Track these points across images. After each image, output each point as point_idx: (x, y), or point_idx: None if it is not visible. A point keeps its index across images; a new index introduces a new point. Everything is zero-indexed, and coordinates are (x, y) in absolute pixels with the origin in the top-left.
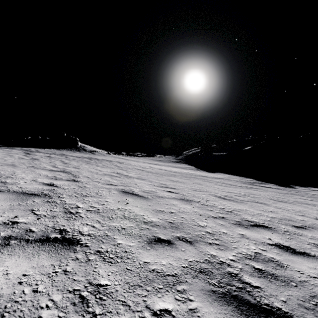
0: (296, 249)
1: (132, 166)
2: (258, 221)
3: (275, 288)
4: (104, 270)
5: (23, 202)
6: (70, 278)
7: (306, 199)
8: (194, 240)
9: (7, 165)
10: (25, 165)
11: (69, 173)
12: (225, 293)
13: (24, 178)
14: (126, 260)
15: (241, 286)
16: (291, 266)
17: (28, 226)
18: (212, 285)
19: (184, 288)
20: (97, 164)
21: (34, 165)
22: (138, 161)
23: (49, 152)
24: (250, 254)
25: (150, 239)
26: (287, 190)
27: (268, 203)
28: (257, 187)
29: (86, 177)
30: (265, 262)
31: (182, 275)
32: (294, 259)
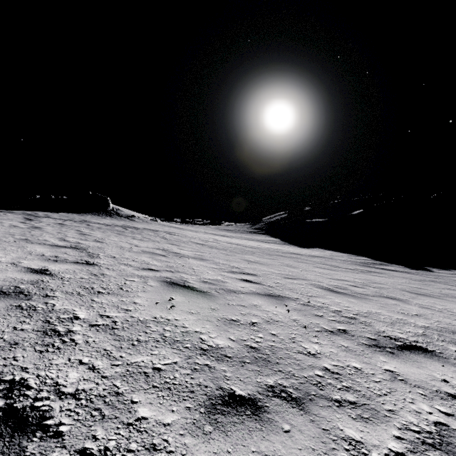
0: None
1: (188, 238)
2: (407, 338)
3: None
4: None
5: None
6: None
7: None
8: (305, 395)
9: None
10: (13, 237)
11: (83, 250)
12: None
13: None
14: None
15: None
16: None
17: None
18: None
19: None
20: (134, 236)
21: (28, 237)
22: (198, 231)
23: (64, 217)
24: (428, 430)
25: (212, 399)
26: (422, 275)
27: (404, 299)
28: (376, 270)
29: (111, 256)
30: None
31: None
32: None
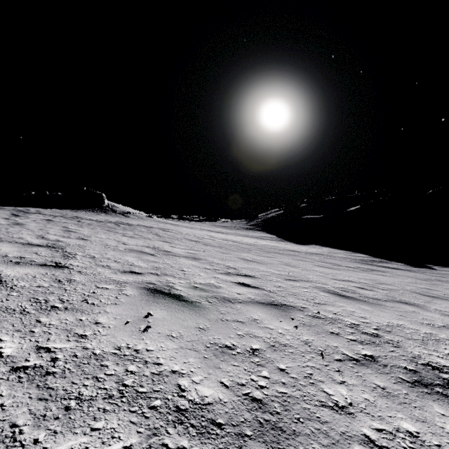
0: None
1: (182, 235)
2: None
3: None
4: None
5: None
6: None
7: None
8: None
9: None
10: None
11: (60, 248)
12: None
13: None
14: None
15: None
16: None
17: None
18: None
19: None
20: (125, 233)
21: (2, 234)
22: (194, 228)
23: (56, 213)
24: None
25: None
26: (426, 273)
27: (420, 304)
28: (378, 268)
29: (89, 256)
30: None
31: None
32: None
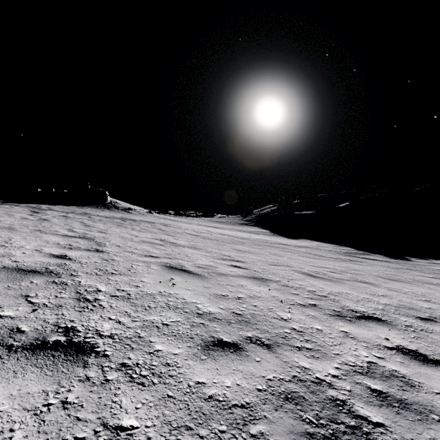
0: (429, 356)
1: (182, 229)
2: (366, 311)
3: (407, 427)
4: (129, 399)
5: (14, 284)
6: (72, 416)
7: (429, 276)
8: (274, 343)
9: (1, 228)
10: (28, 228)
11: (91, 239)
12: (329, 438)
13: (23, 246)
14: (168, 379)
15: (353, 424)
16: (426, 384)
17: (15, 323)
18: (307, 423)
19: (261, 430)
20: (133, 227)
21: (41, 228)
22: (191, 223)
23: (66, 210)
24: (361, 365)
25: (206, 342)
26: (400, 264)
27: (376, 283)
28: (358, 259)
29: (116, 245)
30: (385, 379)
31: (258, 404)
32: (428, 372)
